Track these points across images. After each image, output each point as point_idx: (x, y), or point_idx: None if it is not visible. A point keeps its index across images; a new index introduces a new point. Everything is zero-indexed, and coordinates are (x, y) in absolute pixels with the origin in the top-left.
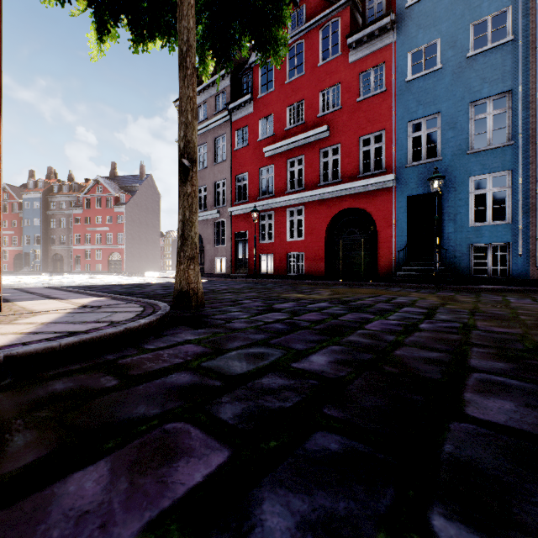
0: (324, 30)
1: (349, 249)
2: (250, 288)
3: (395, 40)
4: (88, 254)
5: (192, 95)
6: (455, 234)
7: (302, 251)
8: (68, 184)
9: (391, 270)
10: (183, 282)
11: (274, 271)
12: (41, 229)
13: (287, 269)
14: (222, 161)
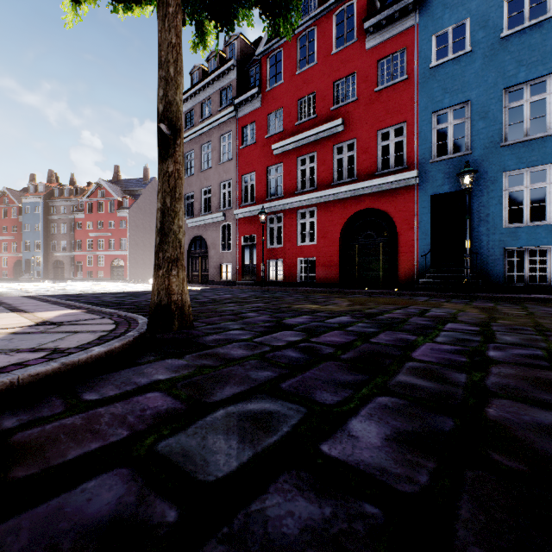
0: (338, 18)
1: (366, 254)
2: (256, 297)
3: (418, 22)
4: (90, 260)
5: (174, 41)
6: (486, 237)
7: (314, 257)
8: (69, 188)
9: (413, 277)
10: (162, 293)
11: (283, 278)
12: (42, 234)
13: (298, 276)
14: (227, 160)
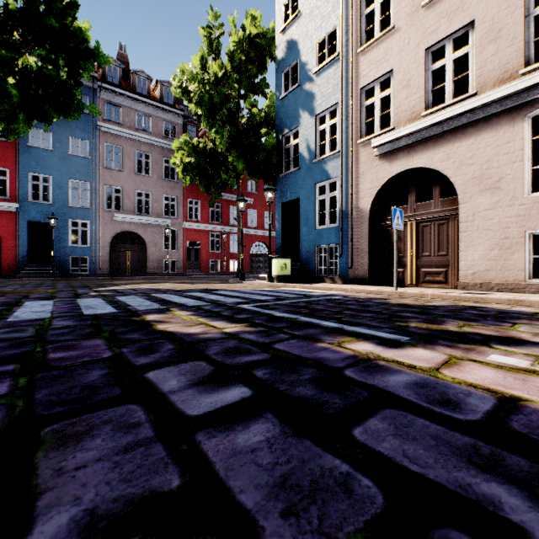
0: None
1: None
2: None
3: None
4: None
5: None
6: (62, 249)
7: None
8: None
9: (15, 269)
10: None
11: None
12: None
13: None
14: None
